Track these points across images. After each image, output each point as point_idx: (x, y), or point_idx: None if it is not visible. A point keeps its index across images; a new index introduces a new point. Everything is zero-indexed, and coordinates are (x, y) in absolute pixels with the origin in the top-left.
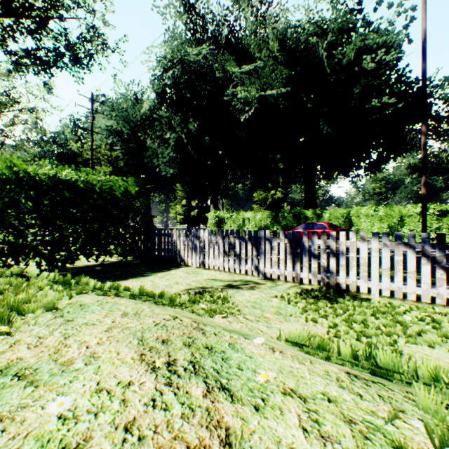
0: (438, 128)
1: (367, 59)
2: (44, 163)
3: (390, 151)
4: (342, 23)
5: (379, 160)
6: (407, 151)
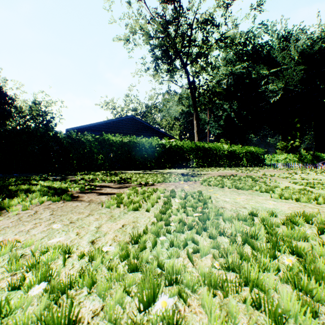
0: None
1: None
2: (249, 147)
3: None
4: None
5: None
6: None
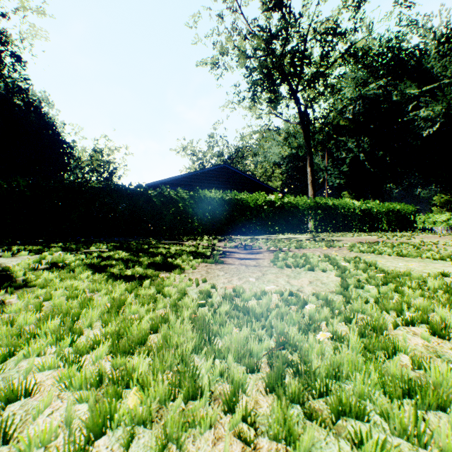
0: None
1: None
2: (391, 203)
3: None
4: None
5: None
6: None
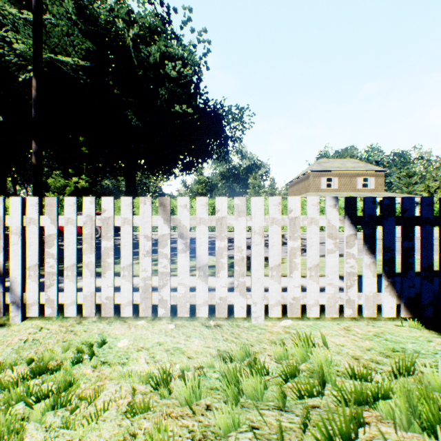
0: (227, 144)
1: (169, 66)
2: None
3: (199, 157)
4: (150, 22)
5: (191, 163)
6: (210, 159)
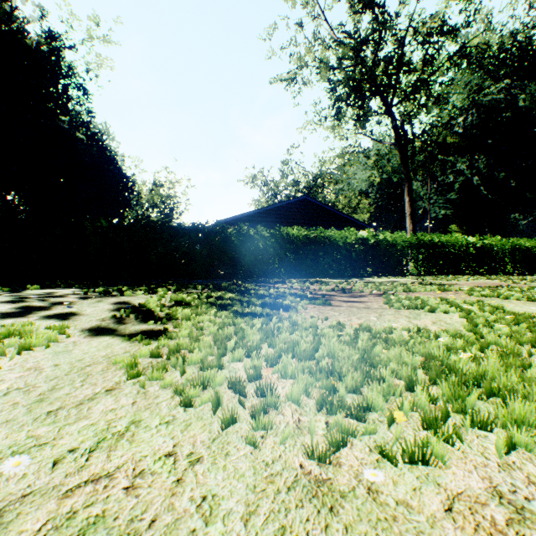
0: None
1: None
2: (517, 239)
3: None
4: None
5: None
6: None
